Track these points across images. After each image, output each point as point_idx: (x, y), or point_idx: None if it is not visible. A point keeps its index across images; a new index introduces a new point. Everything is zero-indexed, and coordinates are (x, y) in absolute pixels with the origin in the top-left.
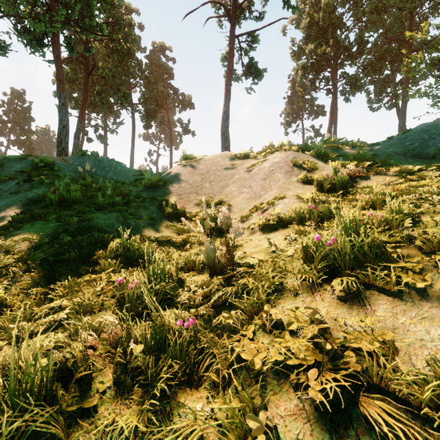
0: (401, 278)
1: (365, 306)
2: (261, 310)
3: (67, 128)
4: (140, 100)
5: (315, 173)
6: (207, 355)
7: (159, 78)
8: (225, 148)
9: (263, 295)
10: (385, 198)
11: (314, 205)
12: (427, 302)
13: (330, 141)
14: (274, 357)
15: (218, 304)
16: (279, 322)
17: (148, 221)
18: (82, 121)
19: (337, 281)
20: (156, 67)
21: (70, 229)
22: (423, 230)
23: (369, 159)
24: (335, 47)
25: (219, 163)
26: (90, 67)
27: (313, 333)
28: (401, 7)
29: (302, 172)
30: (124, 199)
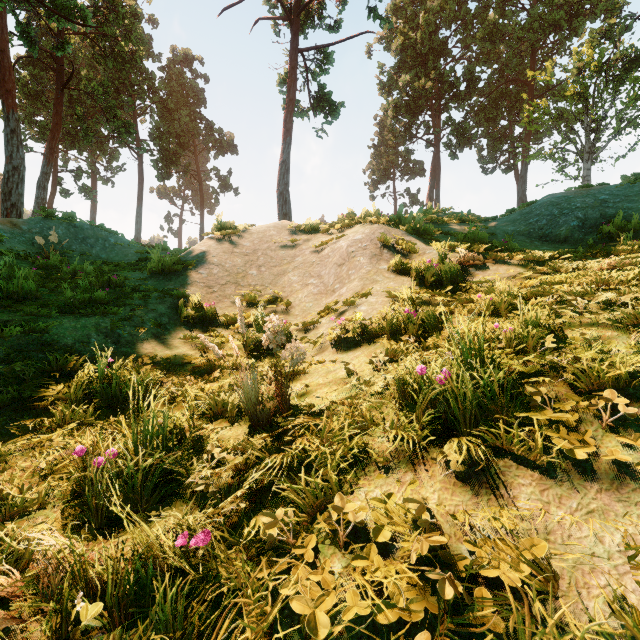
0: (551, 438)
1: (498, 488)
2: (331, 499)
3: (21, 171)
4: (152, 134)
5: (414, 258)
6: (230, 605)
7: (182, 102)
8: (283, 216)
9: (335, 472)
10: (512, 300)
11: (413, 309)
12: (593, 480)
13: (432, 212)
14: (352, 608)
15: (259, 485)
16: (361, 526)
17: (154, 329)
18: (52, 161)
19: (454, 444)
20: (177, 85)
21: (3, 348)
22: (575, 356)
23: (485, 239)
24: (438, 81)
25: (273, 239)
26: (66, 75)
27: (419, 550)
28: (521, 36)
29: (394, 256)
30: (114, 292)
